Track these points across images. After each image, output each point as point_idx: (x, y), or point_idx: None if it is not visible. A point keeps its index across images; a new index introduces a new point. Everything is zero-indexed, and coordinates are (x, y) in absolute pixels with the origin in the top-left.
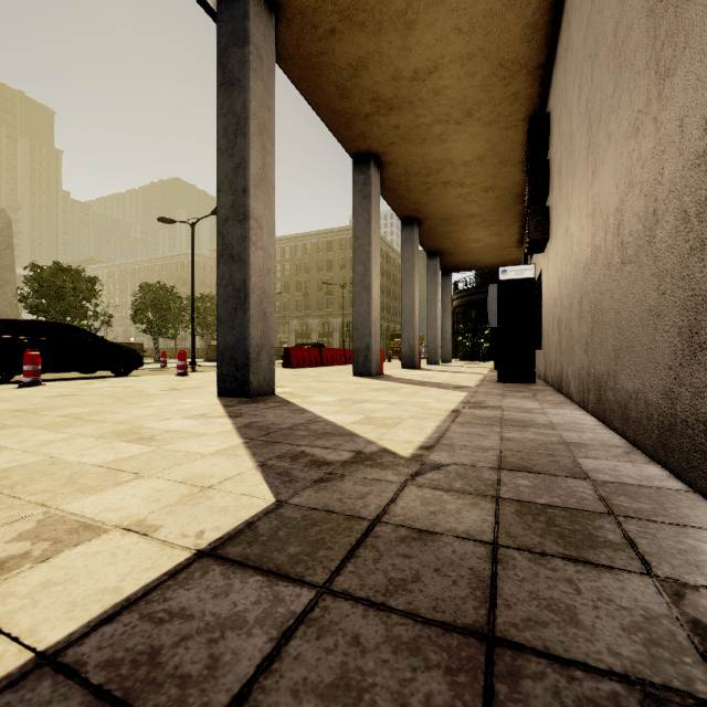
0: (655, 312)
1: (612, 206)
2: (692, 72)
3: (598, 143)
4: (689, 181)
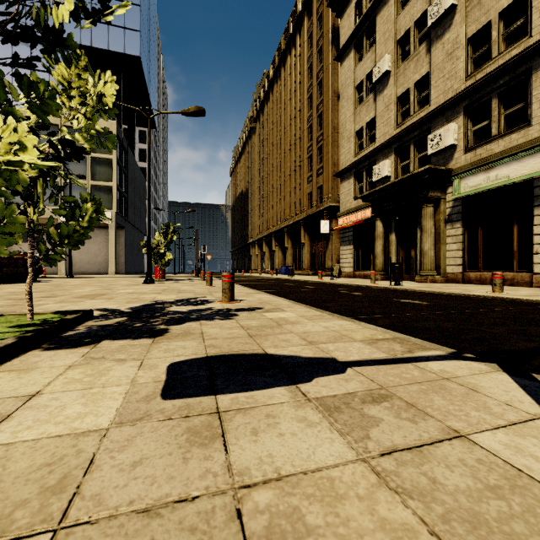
0: (96, 268)
1: (87, 260)
2: (100, 259)
3: (83, 254)
4: (99, 263)
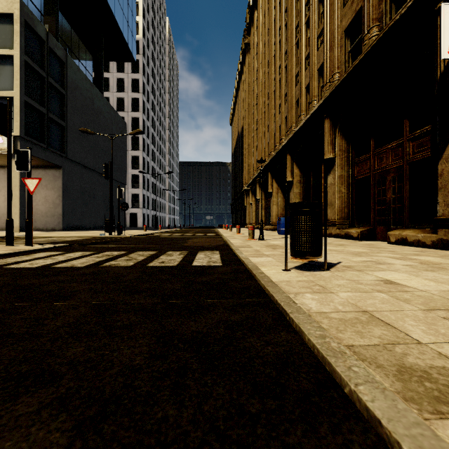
0: None
1: None
2: None
3: None
4: None
